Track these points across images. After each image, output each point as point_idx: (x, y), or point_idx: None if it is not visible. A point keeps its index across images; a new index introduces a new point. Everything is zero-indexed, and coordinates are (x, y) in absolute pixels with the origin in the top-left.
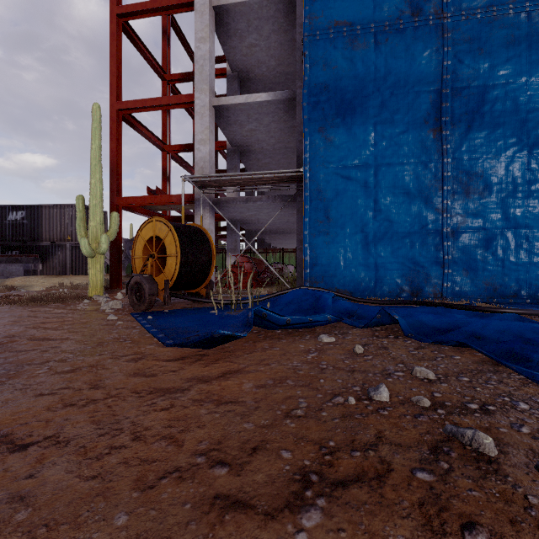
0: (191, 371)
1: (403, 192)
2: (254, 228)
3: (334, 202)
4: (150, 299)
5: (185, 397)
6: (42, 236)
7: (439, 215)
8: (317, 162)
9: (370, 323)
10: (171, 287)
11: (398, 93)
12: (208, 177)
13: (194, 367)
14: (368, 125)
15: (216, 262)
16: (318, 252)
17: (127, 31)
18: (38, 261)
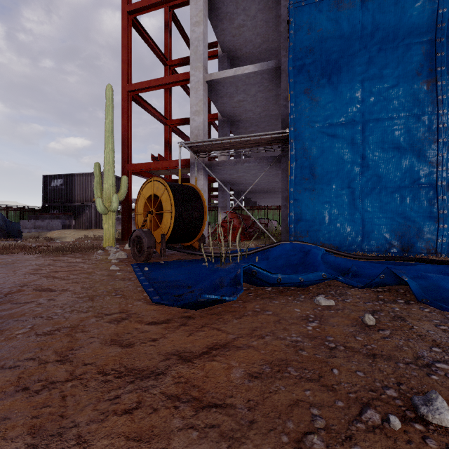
0: (172, 342)
1: (393, 147)
2: (242, 188)
3: (319, 160)
4: (148, 251)
5: (158, 389)
6: (75, 198)
7: (433, 168)
8: (302, 123)
9: (371, 284)
10: (167, 240)
11: (387, 48)
12: (201, 142)
13: (176, 335)
14: (354, 82)
15: (209, 218)
16: (303, 208)
17: (136, 26)
18: (72, 218)
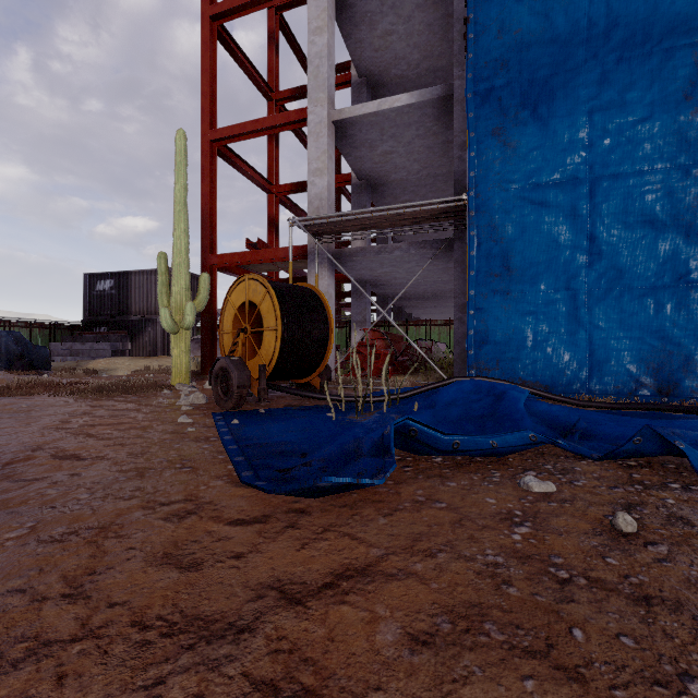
0: (270, 561)
1: (642, 220)
2: (390, 292)
3: (518, 243)
4: (239, 393)
5: (237, 666)
6: (131, 308)
7: None
8: (488, 183)
9: (617, 453)
10: (269, 376)
11: (633, 56)
12: (325, 218)
13: (278, 548)
14: (577, 115)
15: (338, 339)
16: (491, 322)
17: (223, 38)
18: (127, 339)
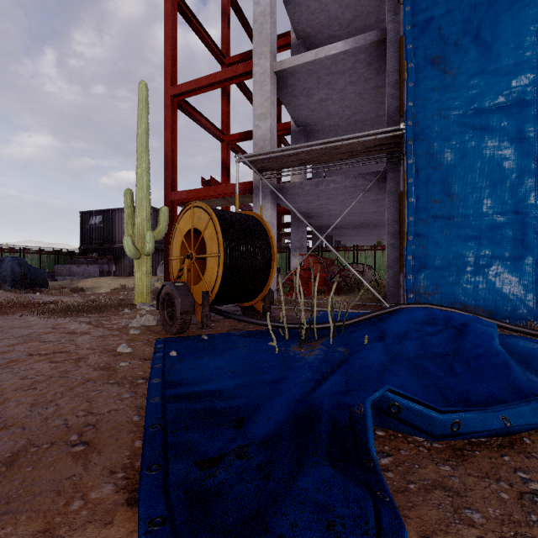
0: None
1: None
2: (323, 223)
3: (459, 169)
4: (182, 319)
5: None
6: (115, 238)
7: None
8: (427, 112)
9: None
10: (213, 301)
11: None
12: (268, 154)
13: None
14: (523, 35)
15: (279, 262)
16: (430, 247)
17: (183, 10)
18: (112, 262)
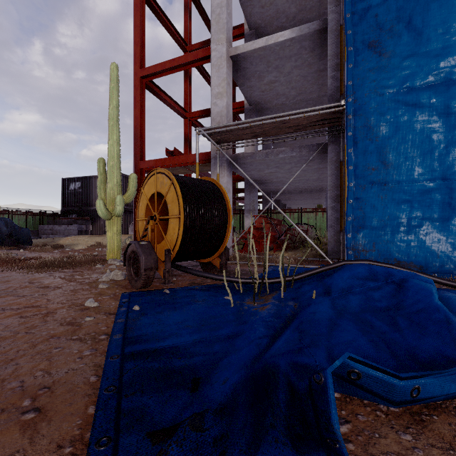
0: None
1: None
2: (271, 188)
3: (393, 140)
4: (146, 274)
5: None
6: (92, 202)
7: None
8: (365, 90)
9: None
10: (174, 258)
11: None
12: (224, 127)
13: None
14: (450, 22)
15: (234, 222)
16: (368, 210)
17: (150, 3)
18: (89, 222)
